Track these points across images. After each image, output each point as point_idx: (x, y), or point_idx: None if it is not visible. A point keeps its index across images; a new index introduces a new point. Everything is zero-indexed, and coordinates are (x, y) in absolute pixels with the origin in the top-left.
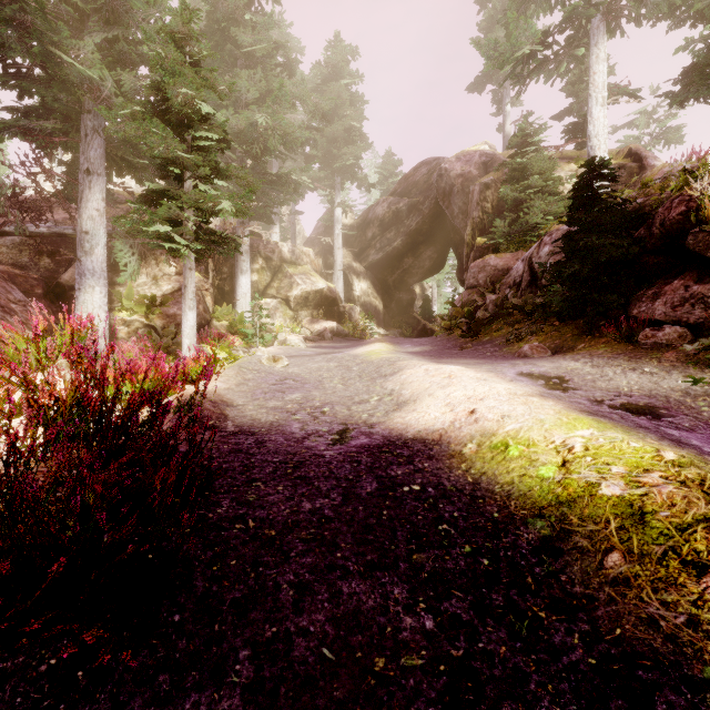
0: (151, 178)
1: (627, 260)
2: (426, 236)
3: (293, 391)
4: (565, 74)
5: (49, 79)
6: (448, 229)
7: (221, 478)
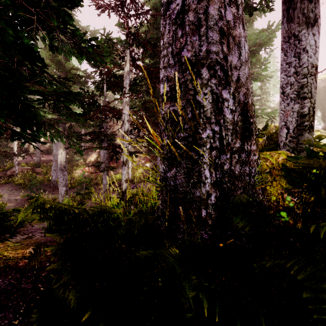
0: None
1: None
2: None
3: None
4: None
5: None
6: (317, 102)
7: None
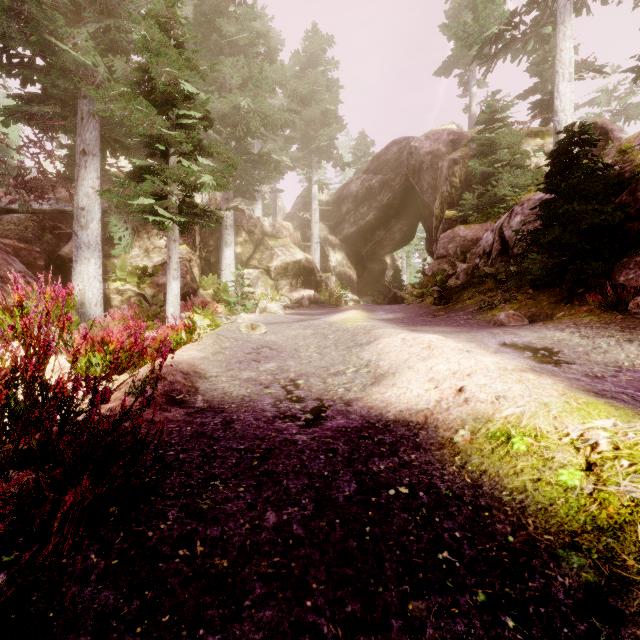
0: (142, 158)
1: (609, 226)
2: (397, 211)
3: (268, 360)
4: (531, 53)
5: (48, 67)
6: (417, 203)
7: (174, 474)
